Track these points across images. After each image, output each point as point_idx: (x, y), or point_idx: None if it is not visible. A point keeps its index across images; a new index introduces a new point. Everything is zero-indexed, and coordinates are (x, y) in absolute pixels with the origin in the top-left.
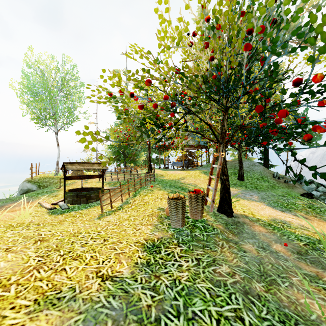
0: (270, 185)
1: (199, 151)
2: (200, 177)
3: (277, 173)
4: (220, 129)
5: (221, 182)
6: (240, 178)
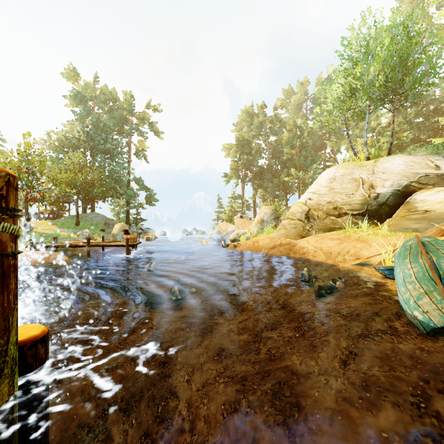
0: (96, 228)
1: (39, 205)
2: (44, 224)
3: (106, 221)
4: (25, 197)
5: (25, 218)
6: (76, 224)
